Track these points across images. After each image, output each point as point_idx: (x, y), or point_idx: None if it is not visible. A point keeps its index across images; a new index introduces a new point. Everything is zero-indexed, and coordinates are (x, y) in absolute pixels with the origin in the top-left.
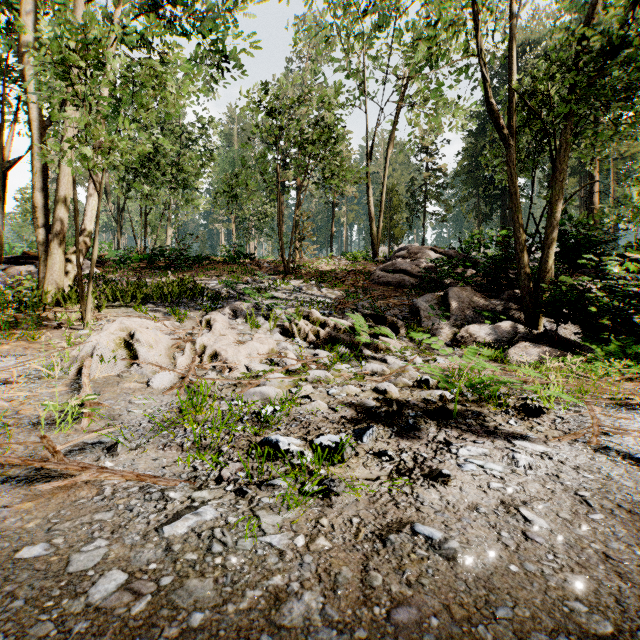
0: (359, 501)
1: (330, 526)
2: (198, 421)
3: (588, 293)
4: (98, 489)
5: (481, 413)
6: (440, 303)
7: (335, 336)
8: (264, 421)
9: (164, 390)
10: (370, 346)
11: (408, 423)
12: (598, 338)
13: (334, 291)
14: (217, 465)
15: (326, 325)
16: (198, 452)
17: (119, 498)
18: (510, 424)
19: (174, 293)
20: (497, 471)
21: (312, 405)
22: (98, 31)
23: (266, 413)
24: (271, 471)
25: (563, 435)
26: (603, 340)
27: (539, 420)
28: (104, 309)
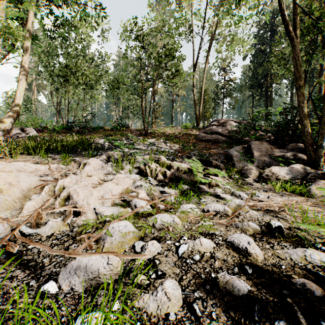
0: None
1: None
2: None
3: None
4: None
5: None
6: (245, 152)
7: (178, 176)
8: None
9: None
10: (205, 183)
11: None
12: None
13: (175, 145)
14: None
15: (171, 167)
16: None
17: None
18: None
19: (71, 145)
20: None
21: (157, 300)
22: None
23: None
24: None
25: None
26: None
27: None
28: (20, 156)
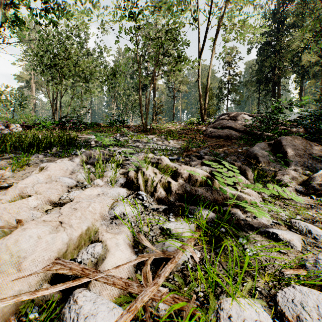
0: None
1: None
2: None
3: None
4: None
5: None
6: (273, 150)
7: (191, 190)
8: None
9: None
10: (239, 205)
11: None
12: None
13: (179, 142)
14: None
15: (178, 175)
16: None
17: None
18: None
19: (46, 142)
20: None
21: None
22: None
23: None
24: None
25: None
26: None
27: None
28: None
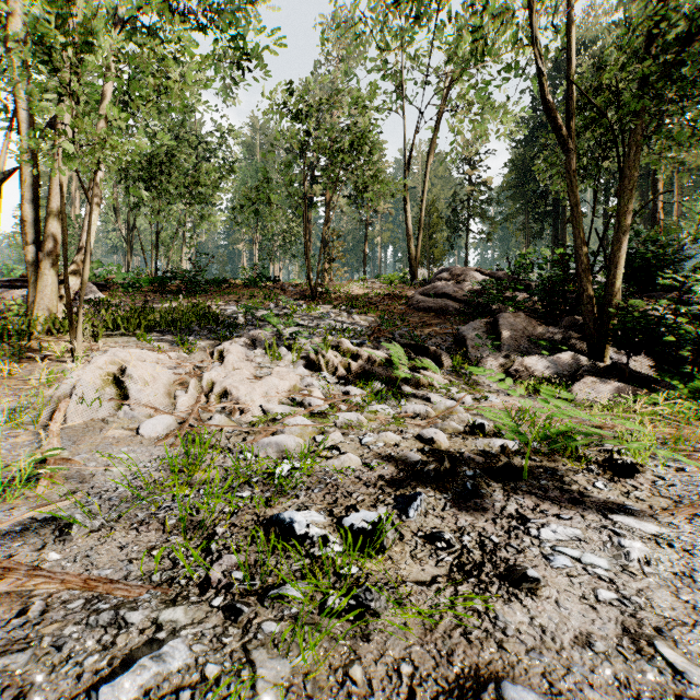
0: (409, 627)
1: (366, 682)
2: (193, 483)
3: (661, 320)
4: (23, 604)
5: (556, 471)
6: (489, 331)
7: (369, 370)
8: (277, 485)
9: (157, 439)
10: (410, 382)
11: (466, 487)
12: (674, 372)
13: (367, 318)
14: (206, 557)
15: (358, 357)
16: (183, 535)
17: (49, 622)
18: (598, 488)
19: (184, 320)
20: (602, 568)
21: (341, 460)
22: (89, 9)
23: (280, 474)
24: (280, 571)
25: (673, 505)
26: (680, 374)
27: (634, 482)
28: (103, 338)
